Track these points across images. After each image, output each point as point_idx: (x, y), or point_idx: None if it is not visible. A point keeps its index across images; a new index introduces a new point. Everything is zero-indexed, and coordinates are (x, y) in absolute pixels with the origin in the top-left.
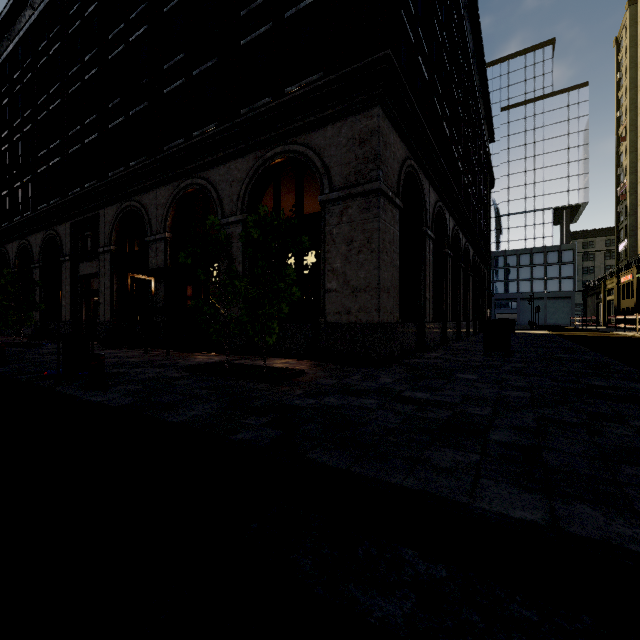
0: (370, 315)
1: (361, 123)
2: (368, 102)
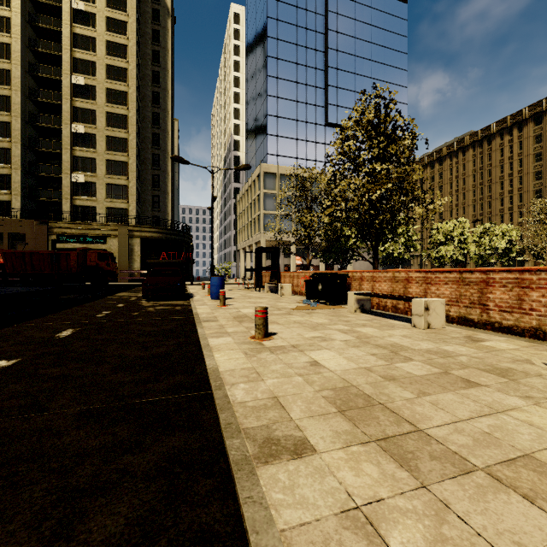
0: None
1: None
2: None
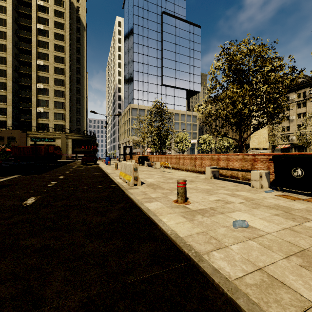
0: None
1: None
2: None
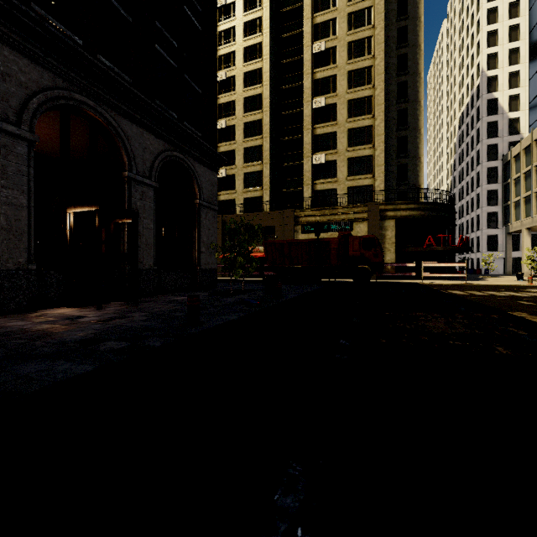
0: (215, 265)
1: (212, 176)
2: (216, 169)
